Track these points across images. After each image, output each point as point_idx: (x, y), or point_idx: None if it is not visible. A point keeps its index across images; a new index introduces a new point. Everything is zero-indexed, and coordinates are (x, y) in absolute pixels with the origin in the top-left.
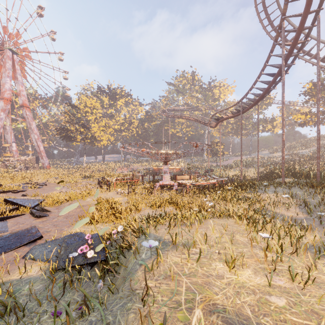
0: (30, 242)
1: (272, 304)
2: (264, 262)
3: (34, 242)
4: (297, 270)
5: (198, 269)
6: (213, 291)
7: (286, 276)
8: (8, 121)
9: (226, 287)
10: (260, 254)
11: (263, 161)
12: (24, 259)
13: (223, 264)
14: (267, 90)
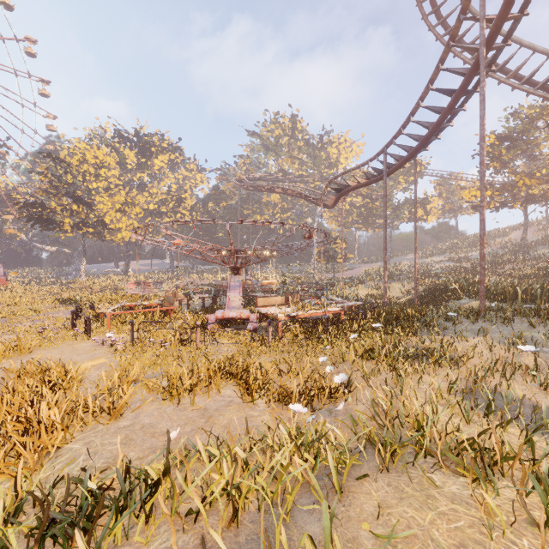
0: None
1: None
2: None
3: None
4: None
5: None
6: None
7: None
8: None
9: None
10: None
11: (412, 271)
12: None
13: None
14: (438, 126)
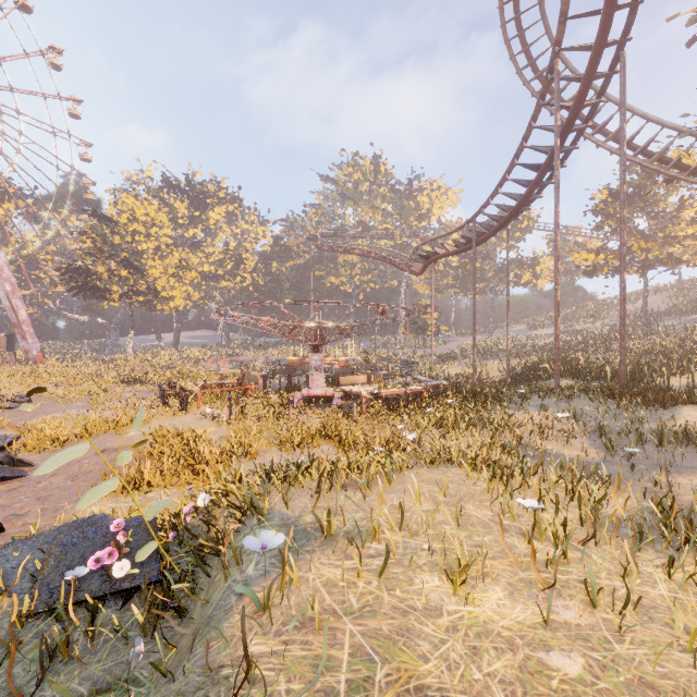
0: None
1: (554, 673)
2: (531, 567)
3: None
4: (600, 580)
5: (382, 595)
6: (417, 653)
7: (577, 597)
8: None
9: (448, 637)
10: (520, 546)
11: (516, 346)
12: None
13: (440, 577)
14: (526, 199)
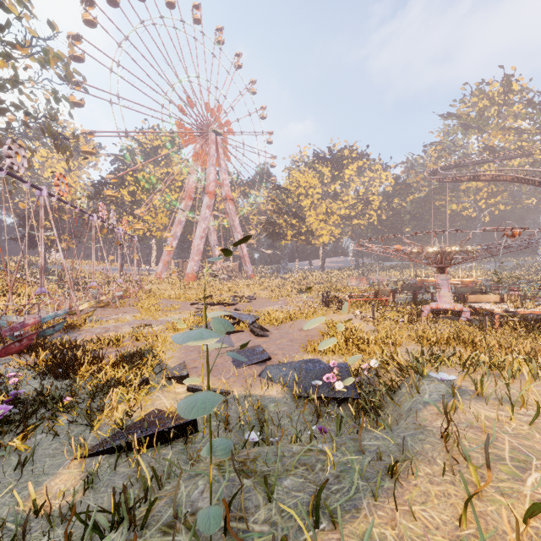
0: (260, 362)
1: None
2: None
3: (264, 363)
4: None
5: (533, 433)
6: None
7: None
8: (211, 219)
9: None
10: None
11: None
12: (259, 377)
13: None
14: None
